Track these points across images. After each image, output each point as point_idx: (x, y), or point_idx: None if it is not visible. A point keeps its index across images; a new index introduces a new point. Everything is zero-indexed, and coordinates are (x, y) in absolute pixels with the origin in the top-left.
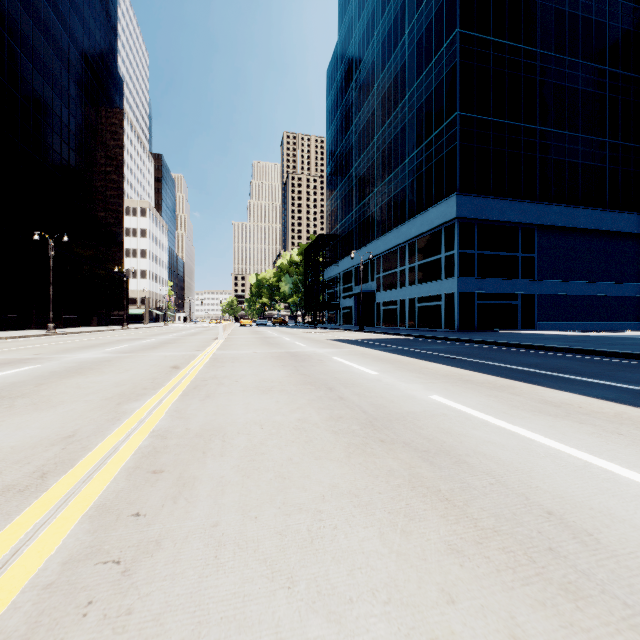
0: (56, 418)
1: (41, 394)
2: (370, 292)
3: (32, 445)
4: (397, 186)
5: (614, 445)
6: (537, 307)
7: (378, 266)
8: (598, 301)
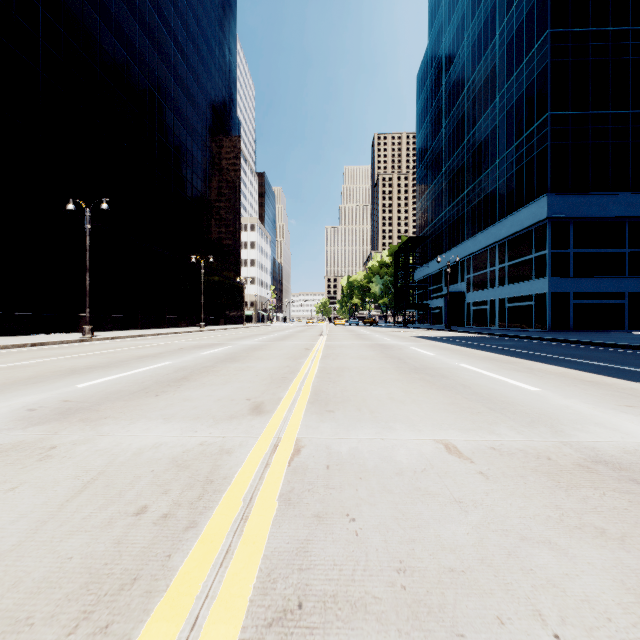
0: (275, 362)
1: (255, 356)
2: (460, 292)
3: (278, 367)
4: (487, 187)
5: (528, 378)
6: None
7: (468, 267)
8: None
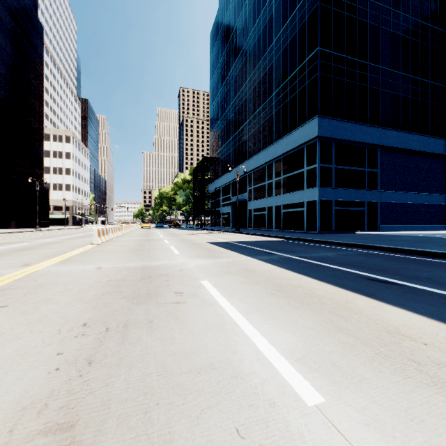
0: None
1: None
2: (243, 201)
3: None
4: (265, 115)
5: None
6: (379, 213)
7: (250, 180)
8: (423, 208)
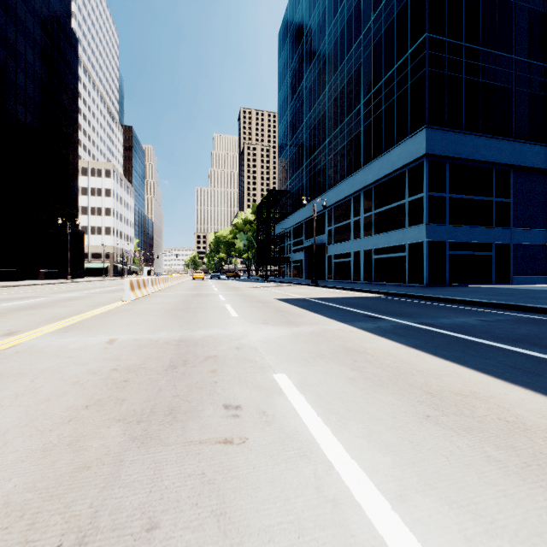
0: None
1: None
2: (321, 245)
3: None
4: (351, 132)
5: None
6: (512, 259)
7: (329, 218)
8: None
